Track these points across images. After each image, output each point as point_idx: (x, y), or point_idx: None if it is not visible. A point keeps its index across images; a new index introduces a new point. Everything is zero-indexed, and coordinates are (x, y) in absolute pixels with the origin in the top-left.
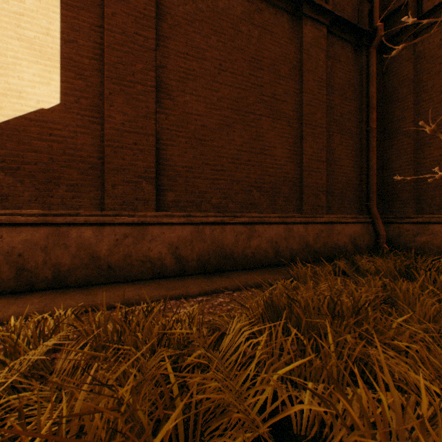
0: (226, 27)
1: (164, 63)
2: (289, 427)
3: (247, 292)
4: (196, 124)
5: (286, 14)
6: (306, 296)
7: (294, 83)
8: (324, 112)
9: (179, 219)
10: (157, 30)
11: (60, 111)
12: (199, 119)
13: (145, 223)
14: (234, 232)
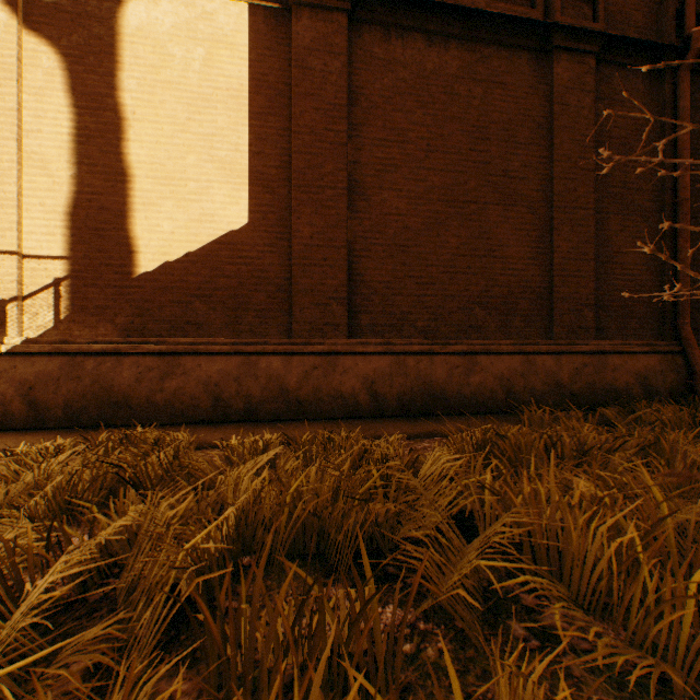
0: (436, 94)
1: (357, 157)
2: (475, 531)
3: (450, 427)
4: (396, 227)
5: (527, 52)
6: (517, 433)
7: (539, 149)
8: (590, 186)
9: (375, 348)
10: (348, 119)
11: (248, 231)
12: (400, 220)
13: (336, 352)
14: (446, 364)
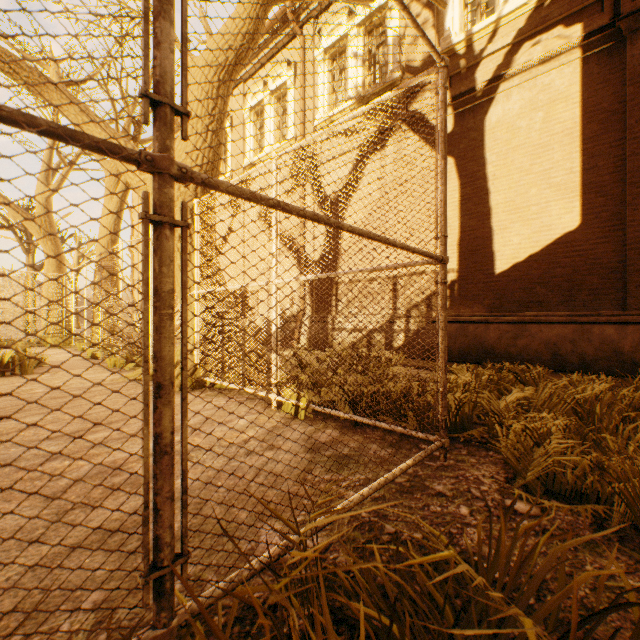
0: None
1: None
2: None
3: None
4: None
5: None
6: None
7: None
8: None
9: None
10: None
11: (580, 230)
12: None
13: None
14: None
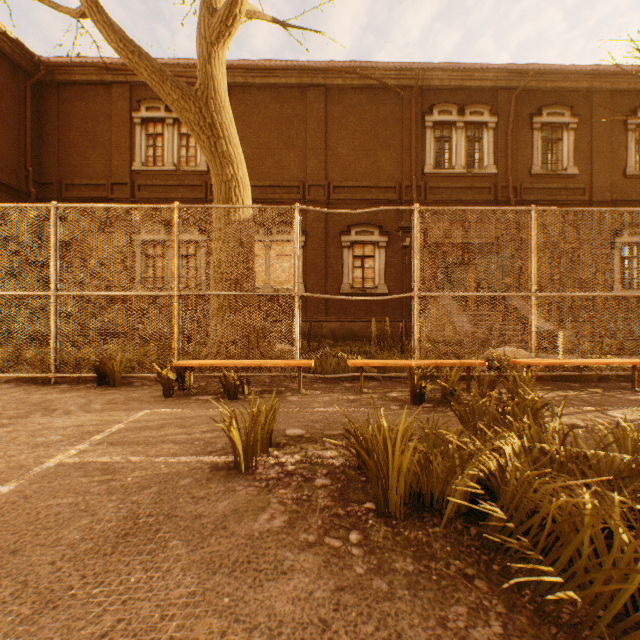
0: None
1: None
2: None
3: None
4: None
5: None
6: None
7: None
8: None
9: None
10: None
11: None
12: None
13: None
14: None
